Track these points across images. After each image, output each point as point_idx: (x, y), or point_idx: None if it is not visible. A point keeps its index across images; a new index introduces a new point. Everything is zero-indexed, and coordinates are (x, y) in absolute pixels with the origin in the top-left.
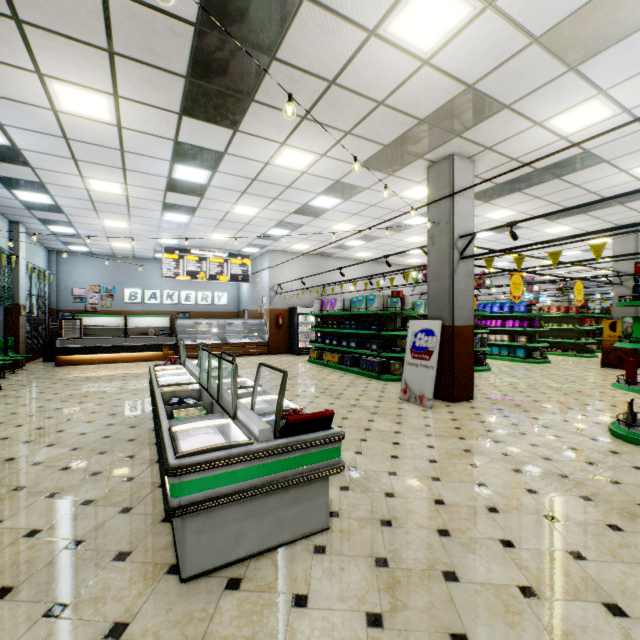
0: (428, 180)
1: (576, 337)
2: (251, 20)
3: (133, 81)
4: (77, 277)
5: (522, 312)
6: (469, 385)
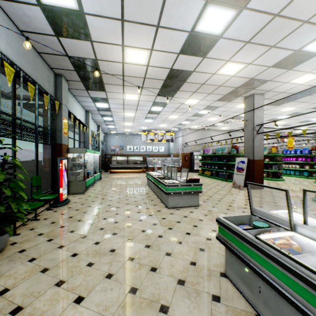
0: (244, 103)
1: None
2: (179, 77)
3: (146, 91)
4: (112, 142)
5: (306, 154)
6: (261, 183)
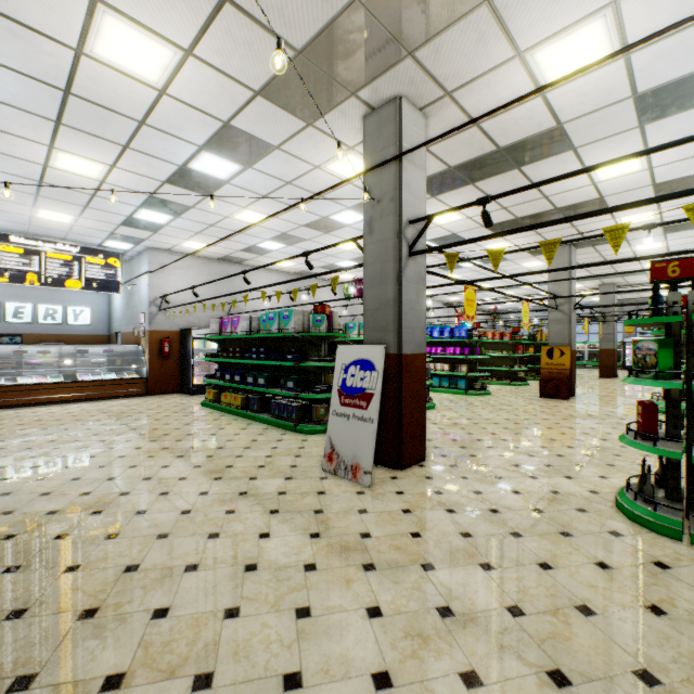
0: (365, 136)
1: (510, 365)
2: None
3: None
4: None
5: (464, 337)
6: (421, 440)
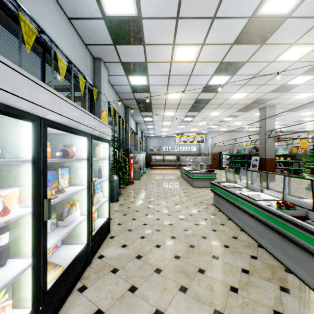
0: (259, 113)
1: None
2: (202, 102)
3: (179, 110)
4: (151, 144)
5: None
6: (272, 177)
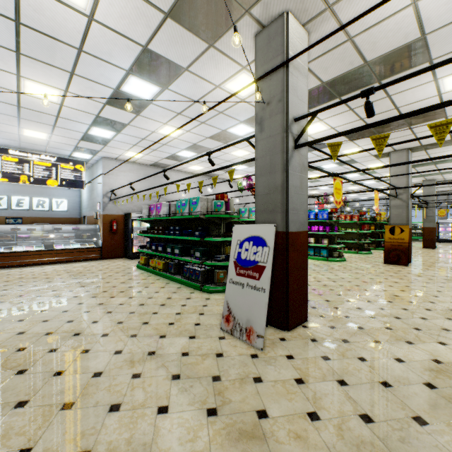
0: (256, 51)
1: (357, 238)
2: None
3: None
4: None
5: (325, 219)
6: (304, 304)
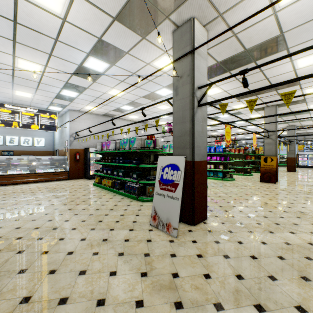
0: (173, 42)
1: (243, 165)
2: None
3: None
4: None
5: (221, 152)
6: (204, 208)
